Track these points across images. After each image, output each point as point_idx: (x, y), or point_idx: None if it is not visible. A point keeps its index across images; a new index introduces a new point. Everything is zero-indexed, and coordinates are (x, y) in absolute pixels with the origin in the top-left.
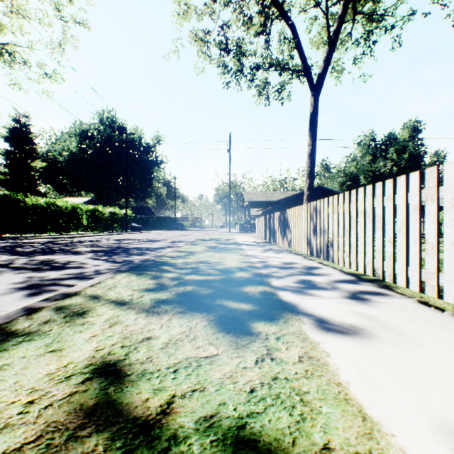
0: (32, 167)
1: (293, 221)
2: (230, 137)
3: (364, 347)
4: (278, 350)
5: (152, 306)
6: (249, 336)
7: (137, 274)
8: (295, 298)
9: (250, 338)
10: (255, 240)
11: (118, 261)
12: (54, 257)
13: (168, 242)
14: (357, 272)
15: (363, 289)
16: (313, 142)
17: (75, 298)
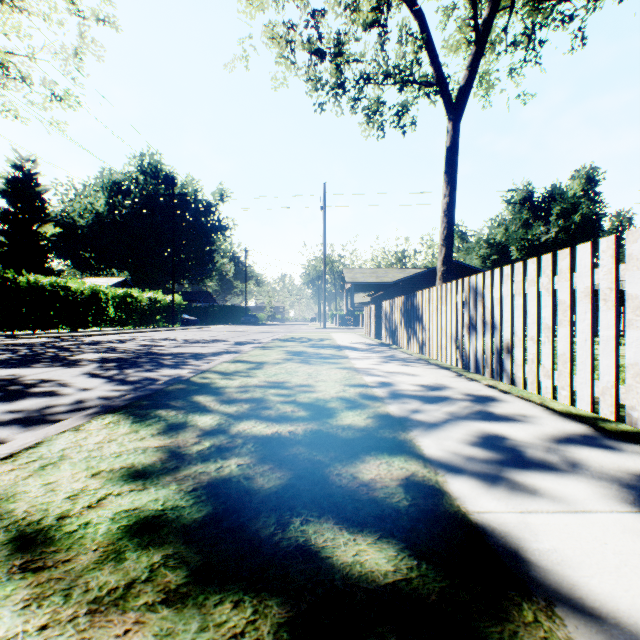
0: (40, 233)
1: (428, 311)
2: (324, 189)
3: None
4: None
5: (97, 558)
6: None
7: (136, 419)
8: (500, 508)
9: None
10: (363, 341)
11: (131, 380)
12: (26, 372)
13: (229, 343)
14: (583, 413)
15: None
16: (451, 192)
17: None
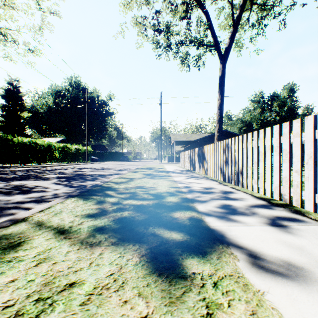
0: (21, 116)
1: (209, 155)
2: (161, 95)
3: (317, 300)
4: (219, 307)
5: (87, 236)
6: (183, 281)
7: (84, 199)
8: (221, 225)
9: (185, 284)
10: (179, 169)
11: (75, 186)
12: (26, 183)
13: (116, 170)
14: (266, 197)
15: (279, 214)
16: (221, 98)
17: (19, 225)
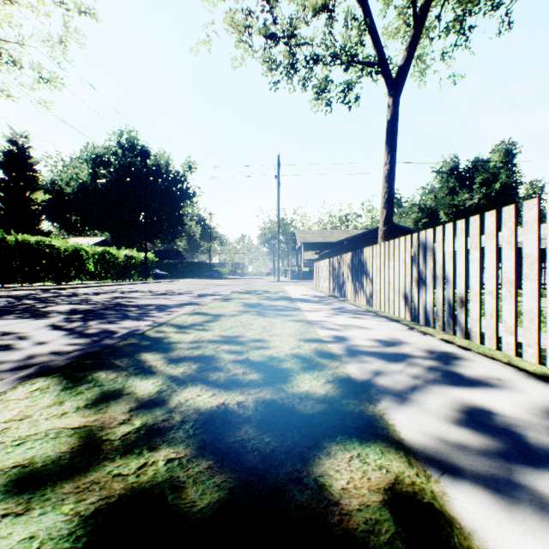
0: (32, 199)
1: (375, 266)
2: (278, 160)
3: None
4: None
5: None
6: None
7: (69, 384)
8: None
9: None
10: (313, 293)
11: (90, 332)
12: None
13: (193, 295)
14: None
15: None
16: (391, 160)
17: None
